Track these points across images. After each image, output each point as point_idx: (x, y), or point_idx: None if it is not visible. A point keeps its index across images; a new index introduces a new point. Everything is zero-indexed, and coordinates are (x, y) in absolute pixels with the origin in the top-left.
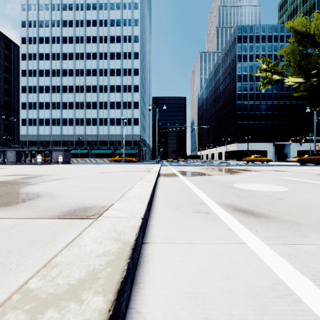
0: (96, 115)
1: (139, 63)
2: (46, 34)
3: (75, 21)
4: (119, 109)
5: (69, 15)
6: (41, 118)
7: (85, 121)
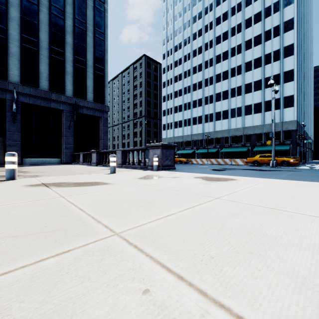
0: (227, 106)
1: (294, 9)
2: (179, 40)
3: (204, 9)
4: (259, 90)
5: (198, 8)
6: (176, 121)
7: (214, 116)
